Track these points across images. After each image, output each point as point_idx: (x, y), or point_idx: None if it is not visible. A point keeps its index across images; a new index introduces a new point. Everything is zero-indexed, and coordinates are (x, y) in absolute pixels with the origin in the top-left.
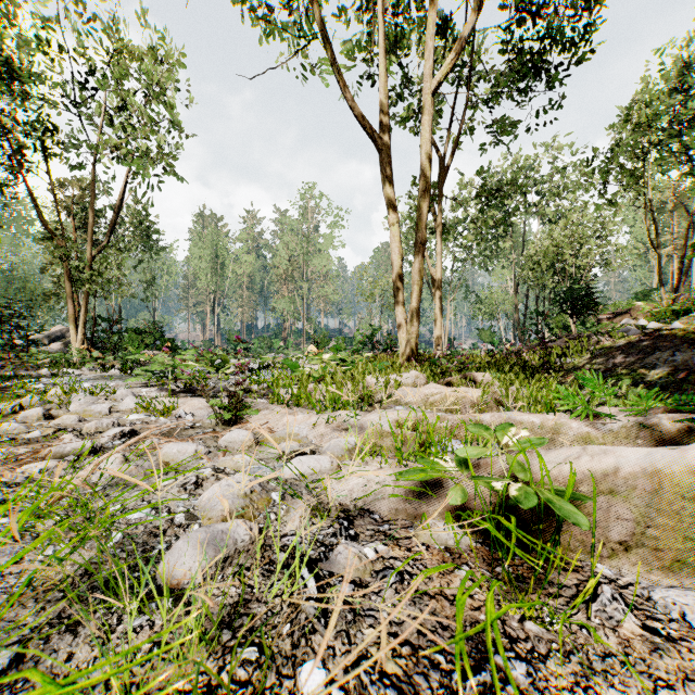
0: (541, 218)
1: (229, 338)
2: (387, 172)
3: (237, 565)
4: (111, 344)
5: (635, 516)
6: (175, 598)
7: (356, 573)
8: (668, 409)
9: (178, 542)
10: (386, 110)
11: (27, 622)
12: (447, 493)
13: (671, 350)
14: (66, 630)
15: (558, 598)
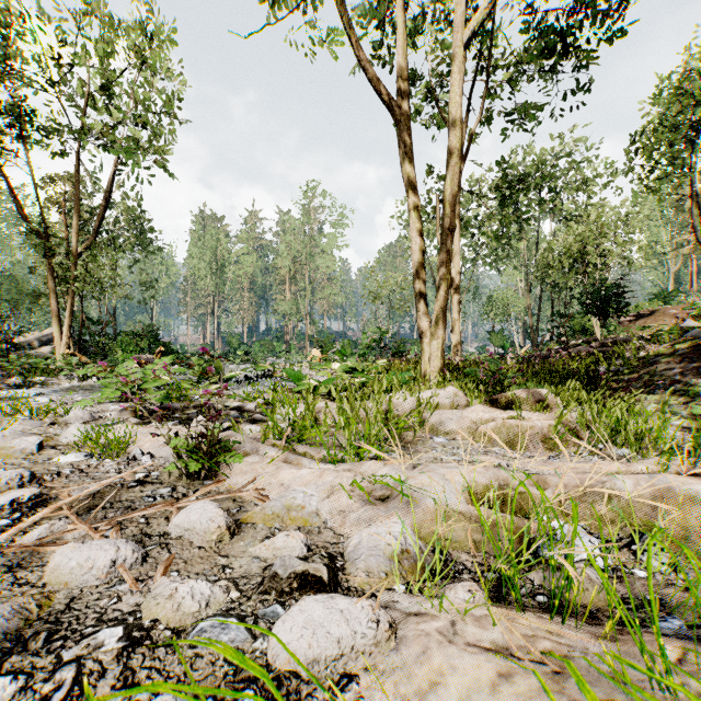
0: (554, 216)
1: (229, 341)
2: (406, 147)
3: None
4: (100, 349)
5: None
6: None
7: None
8: None
9: None
10: (404, 74)
11: None
12: None
13: None
14: None
15: None
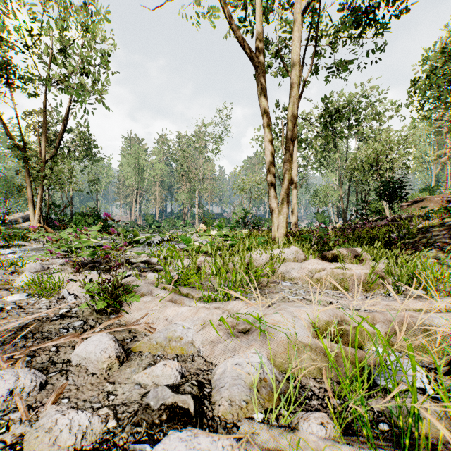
0: (358, 138)
1: (147, 219)
2: (261, 84)
3: None
4: (60, 223)
5: None
6: None
7: None
8: None
9: None
10: (260, 35)
11: None
12: None
13: None
14: None
15: None
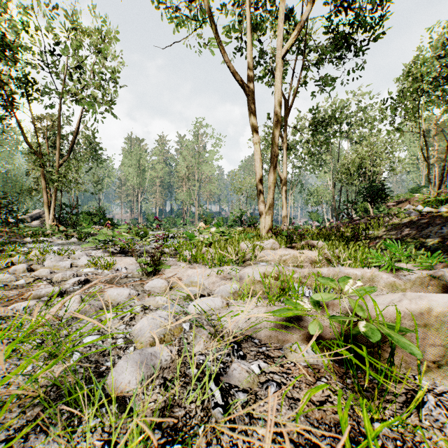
0: (349, 140)
1: (148, 218)
2: (252, 109)
3: (162, 378)
4: (71, 222)
5: (444, 343)
6: (119, 404)
7: (247, 385)
8: (445, 265)
9: (120, 361)
10: (251, 68)
11: (12, 424)
12: (308, 326)
13: (439, 225)
14: (40, 430)
15: (394, 404)
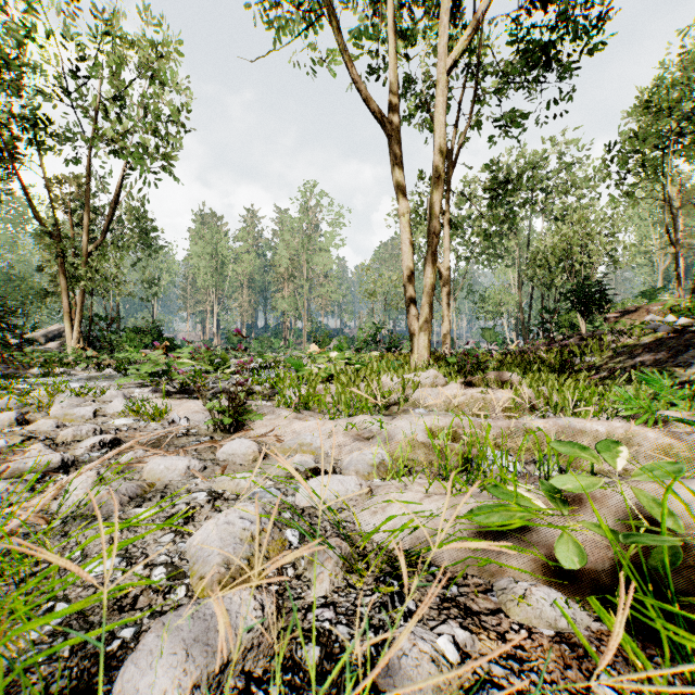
0: (545, 216)
1: (229, 337)
2: (397, 158)
3: (241, 672)
4: (108, 343)
5: None
6: None
7: None
8: None
9: (148, 637)
10: (395, 93)
11: None
12: (554, 548)
13: None
14: None
15: None
